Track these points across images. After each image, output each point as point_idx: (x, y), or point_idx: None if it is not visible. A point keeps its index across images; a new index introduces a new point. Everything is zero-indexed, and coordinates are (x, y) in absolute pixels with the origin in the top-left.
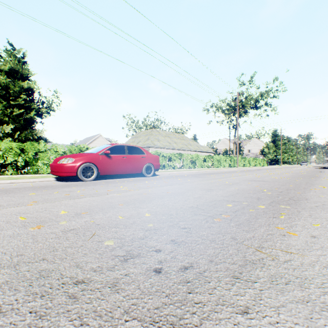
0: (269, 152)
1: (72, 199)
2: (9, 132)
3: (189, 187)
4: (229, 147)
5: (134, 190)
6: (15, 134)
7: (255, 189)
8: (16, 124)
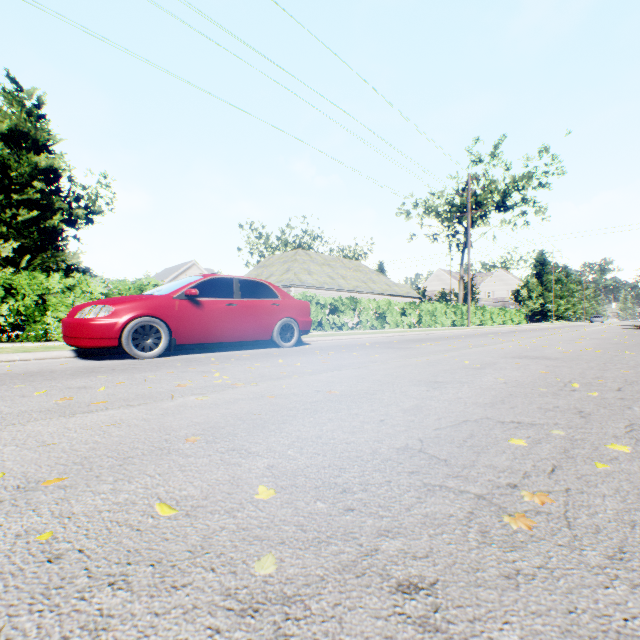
0: (530, 297)
1: (64, 415)
2: (9, 256)
3: (383, 376)
4: (450, 287)
5: (245, 386)
6: (21, 259)
7: (548, 381)
8: (23, 241)
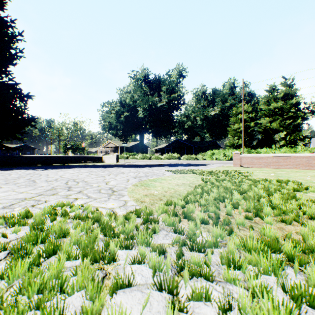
0: None
1: None
2: (282, 137)
3: None
4: None
5: None
6: (286, 137)
7: None
8: (286, 131)
